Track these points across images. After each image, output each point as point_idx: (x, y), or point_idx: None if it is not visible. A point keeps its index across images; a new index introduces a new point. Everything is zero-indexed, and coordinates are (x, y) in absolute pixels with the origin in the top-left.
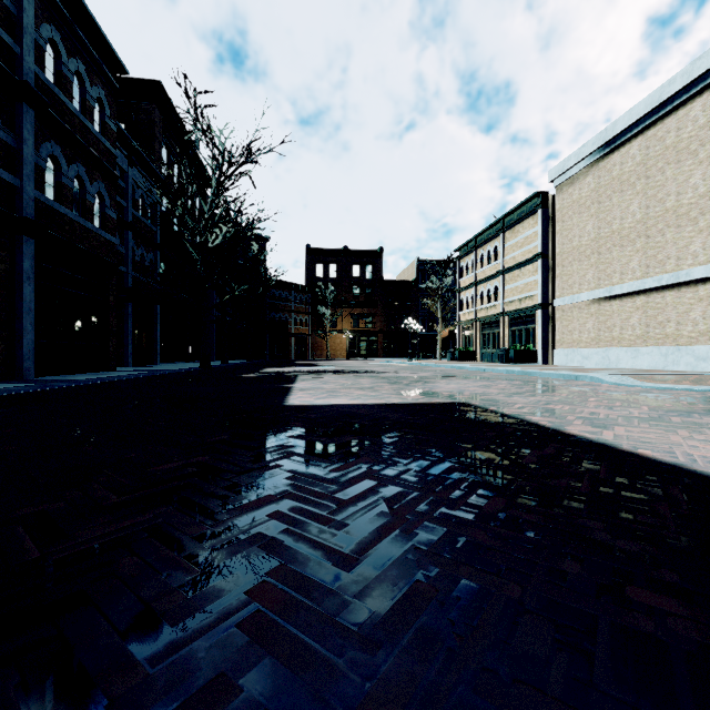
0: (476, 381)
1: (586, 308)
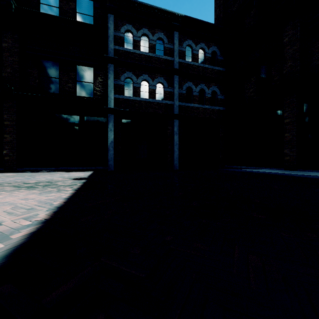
0: None
1: None
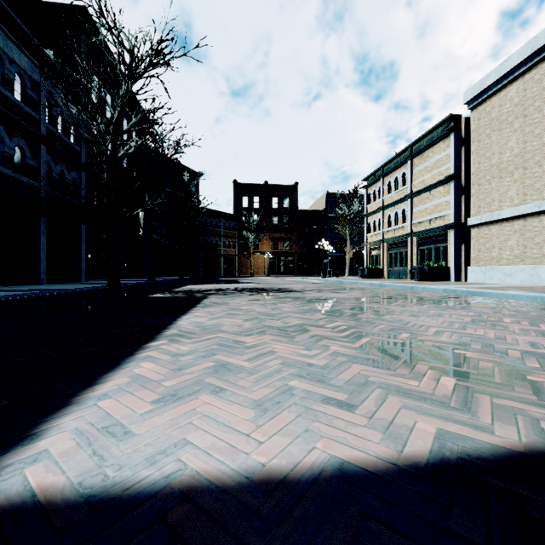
0: (439, 307)
1: (508, 225)
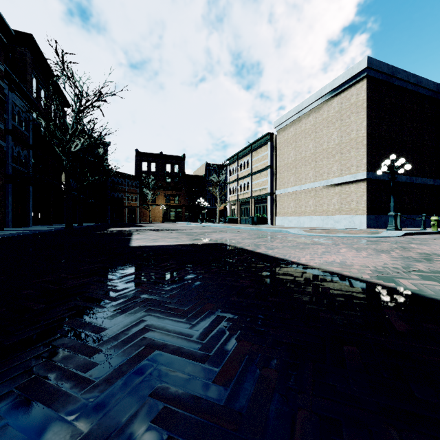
0: (232, 233)
1: (290, 196)
